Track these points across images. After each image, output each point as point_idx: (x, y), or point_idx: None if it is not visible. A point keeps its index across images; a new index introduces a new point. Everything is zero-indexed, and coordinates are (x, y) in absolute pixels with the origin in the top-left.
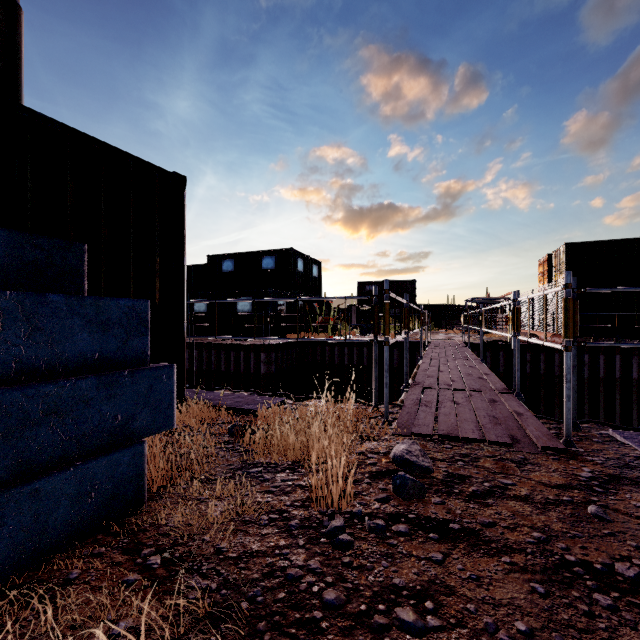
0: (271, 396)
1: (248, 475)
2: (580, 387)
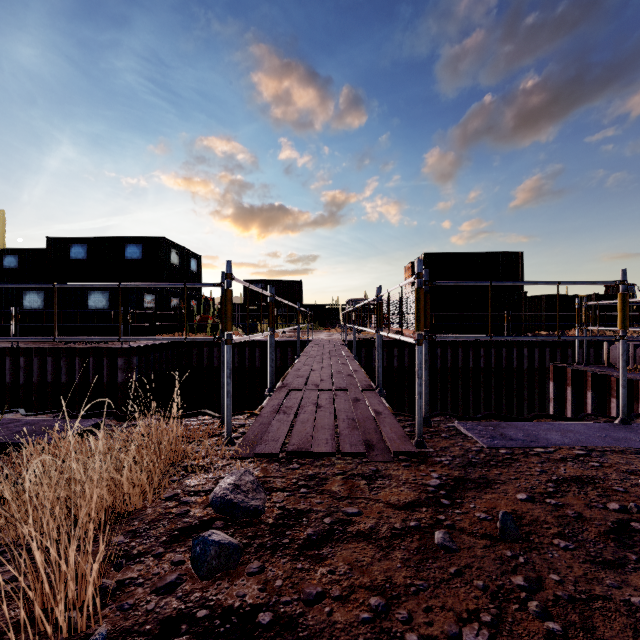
0: (87, 417)
1: None
2: (434, 376)
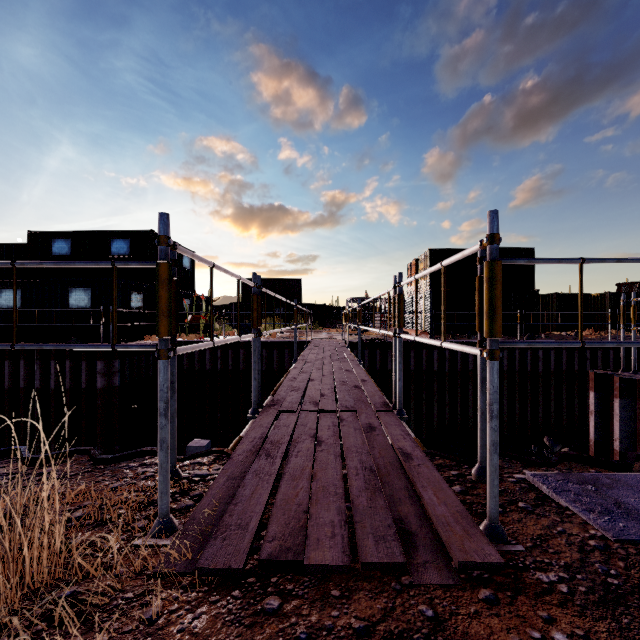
0: None
1: None
2: (442, 380)
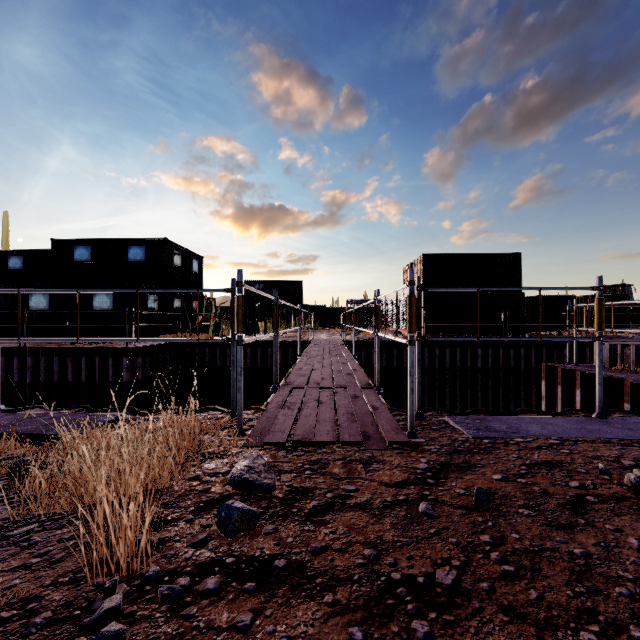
0: (106, 412)
1: (4, 542)
2: (433, 376)
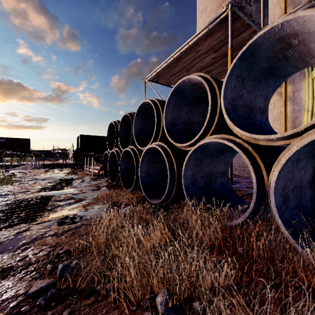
0: None
1: None
2: None
